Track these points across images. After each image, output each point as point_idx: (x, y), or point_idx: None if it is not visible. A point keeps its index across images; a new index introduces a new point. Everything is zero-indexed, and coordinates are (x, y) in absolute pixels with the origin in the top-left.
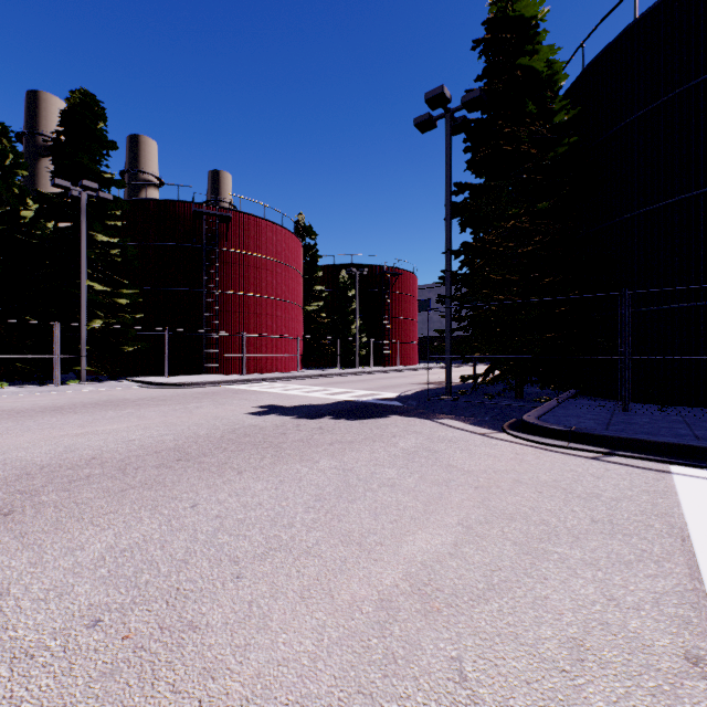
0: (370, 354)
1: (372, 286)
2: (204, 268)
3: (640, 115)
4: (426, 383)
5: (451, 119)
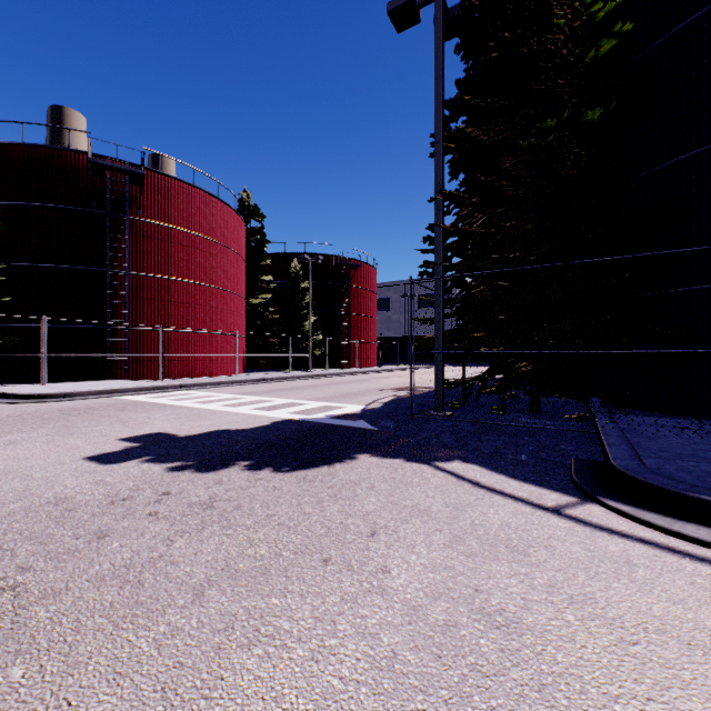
0: (326, 354)
1: (328, 279)
2: (108, 241)
3: (702, 14)
4: (395, 389)
5: (442, 3)
